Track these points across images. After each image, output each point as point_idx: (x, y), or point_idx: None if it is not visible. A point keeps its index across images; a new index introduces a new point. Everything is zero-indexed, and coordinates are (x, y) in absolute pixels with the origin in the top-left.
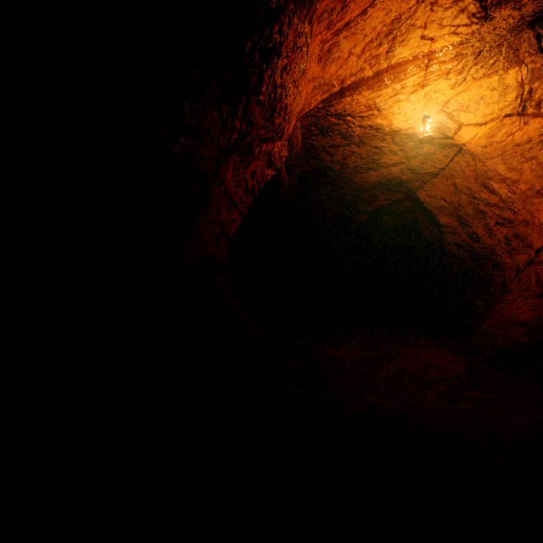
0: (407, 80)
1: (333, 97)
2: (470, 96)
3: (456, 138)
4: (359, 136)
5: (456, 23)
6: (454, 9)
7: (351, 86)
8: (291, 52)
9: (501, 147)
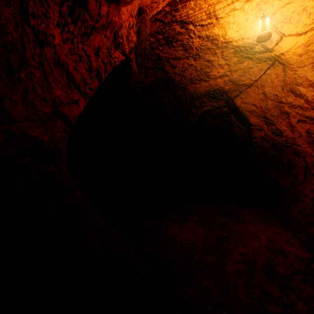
0: None
1: None
2: (294, 8)
3: (276, 49)
4: (197, 48)
5: None
6: None
7: None
8: None
9: (313, 55)
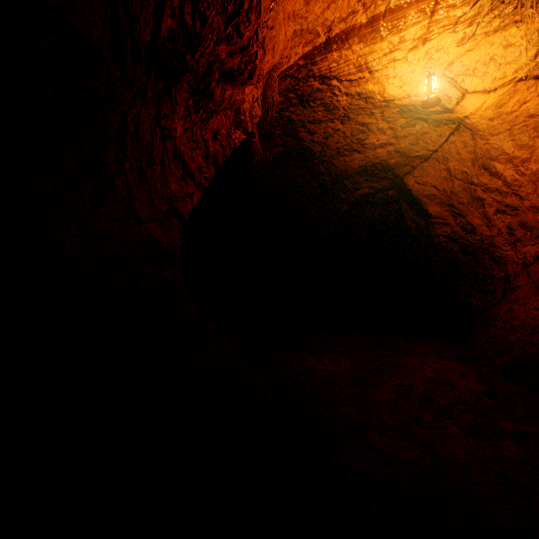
0: (407, 30)
1: (317, 51)
2: (478, 56)
3: (458, 110)
4: (344, 108)
5: None
6: None
7: (340, 37)
8: None
9: (510, 119)
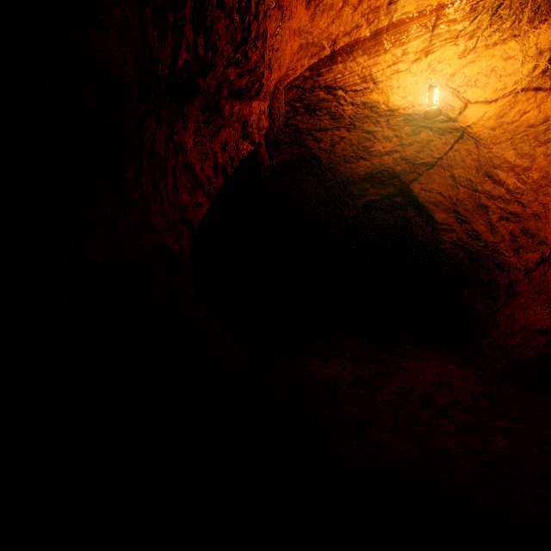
0: (410, 44)
1: (323, 63)
2: (479, 68)
3: (461, 119)
4: (350, 117)
5: None
6: None
7: (344, 50)
8: None
9: (511, 129)
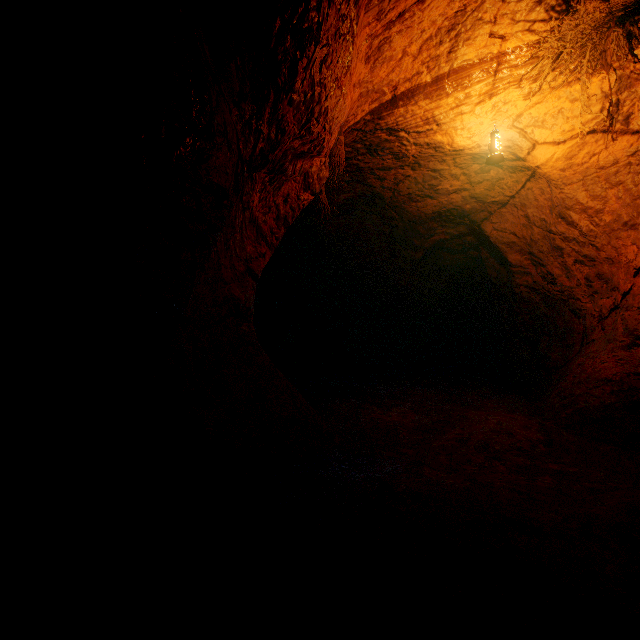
0: (472, 87)
1: (384, 107)
2: (546, 108)
3: (530, 160)
4: (414, 156)
5: (532, 18)
6: (529, 0)
7: (405, 95)
8: (332, 39)
9: (581, 170)
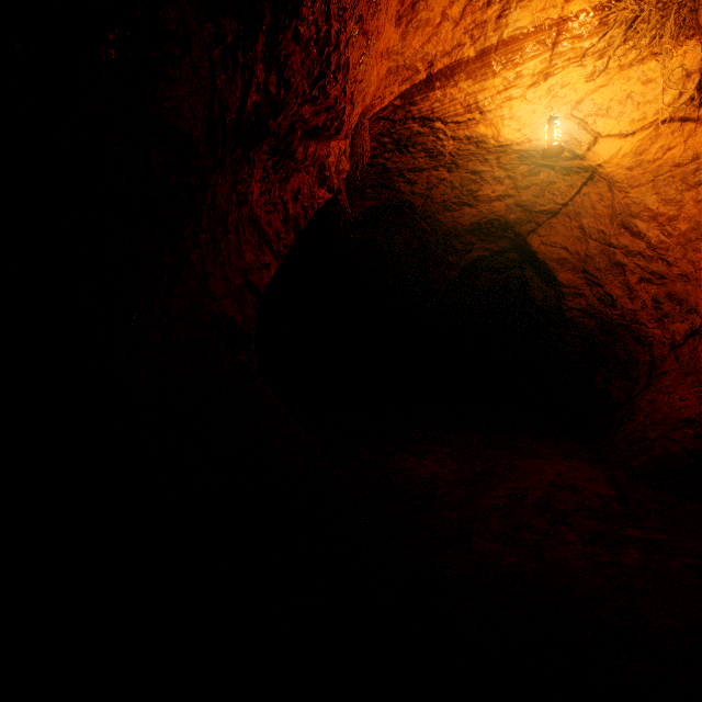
0: (525, 65)
1: (417, 89)
2: (612, 93)
3: (590, 157)
4: (451, 154)
5: None
6: None
7: (443, 73)
8: None
9: (653, 168)
